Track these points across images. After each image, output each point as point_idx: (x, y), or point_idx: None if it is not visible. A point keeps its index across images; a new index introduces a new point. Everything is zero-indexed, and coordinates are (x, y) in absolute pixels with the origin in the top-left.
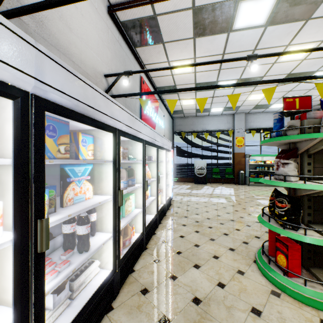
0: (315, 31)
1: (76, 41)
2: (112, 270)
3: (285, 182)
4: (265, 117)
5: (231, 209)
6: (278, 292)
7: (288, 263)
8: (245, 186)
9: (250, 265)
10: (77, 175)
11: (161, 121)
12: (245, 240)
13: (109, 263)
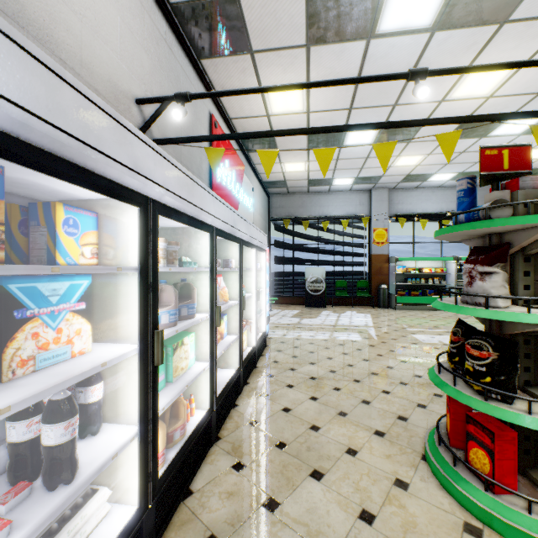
0: (513, 45)
1: (69, 18)
2: (138, 509)
3: (489, 310)
4: (420, 196)
5: (370, 353)
6: (478, 526)
7: (495, 468)
8: (389, 310)
9: (417, 466)
10: (47, 302)
11: (249, 199)
12: (400, 413)
13: (133, 491)
